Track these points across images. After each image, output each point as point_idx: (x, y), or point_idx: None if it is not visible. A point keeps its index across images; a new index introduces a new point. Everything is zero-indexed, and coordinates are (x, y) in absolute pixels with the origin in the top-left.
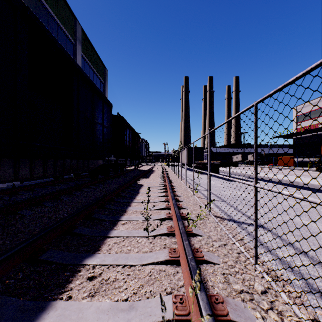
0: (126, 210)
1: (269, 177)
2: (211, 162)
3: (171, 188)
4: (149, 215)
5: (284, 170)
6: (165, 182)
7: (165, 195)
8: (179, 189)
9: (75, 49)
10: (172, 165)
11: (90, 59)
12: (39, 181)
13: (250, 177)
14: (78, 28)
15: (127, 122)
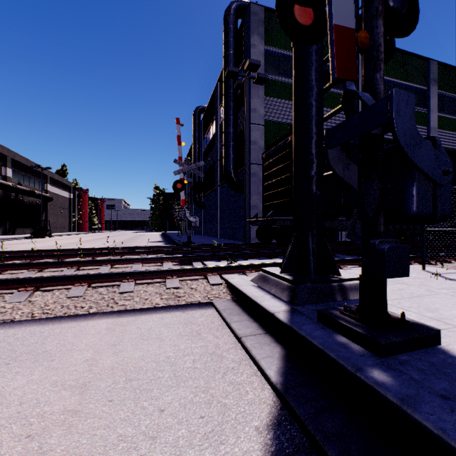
0: None
1: None
2: None
3: None
4: None
5: None
6: None
7: None
8: None
9: (427, 94)
10: None
11: (453, 89)
12: None
13: None
14: (432, 67)
15: None
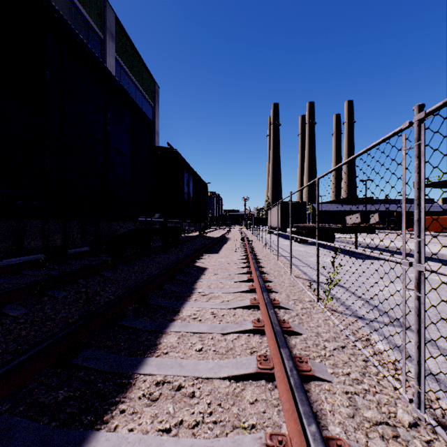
0: (132, 374)
1: (439, 253)
2: (324, 226)
3: (265, 288)
4: (201, 419)
5: (441, 238)
6: (249, 263)
7: (251, 306)
8: (279, 282)
9: (104, 46)
10: (256, 230)
11: (130, 67)
12: (35, 258)
13: (392, 251)
14: (109, 14)
15: (184, 160)
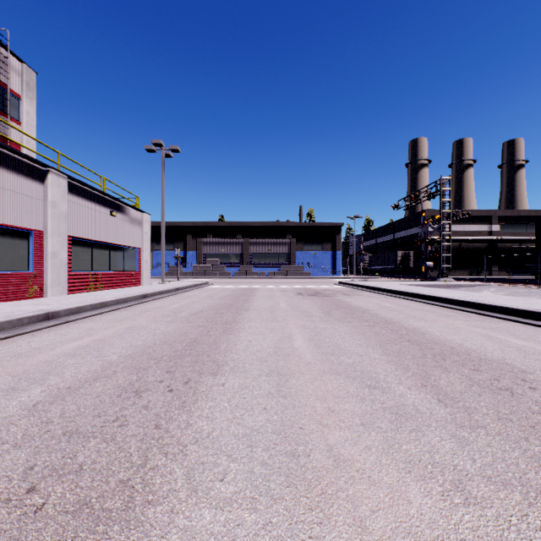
0: None
1: None
2: None
3: None
4: None
5: None
6: None
7: None
8: None
9: None
10: None
11: None
12: None
13: None
14: None
15: None
